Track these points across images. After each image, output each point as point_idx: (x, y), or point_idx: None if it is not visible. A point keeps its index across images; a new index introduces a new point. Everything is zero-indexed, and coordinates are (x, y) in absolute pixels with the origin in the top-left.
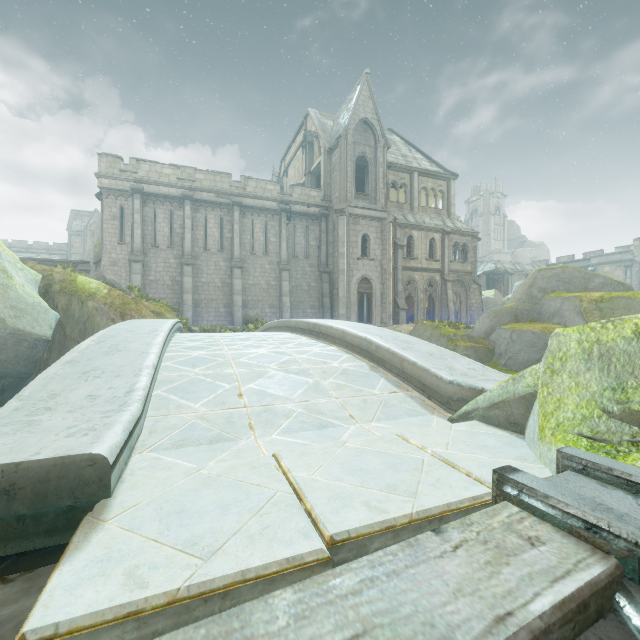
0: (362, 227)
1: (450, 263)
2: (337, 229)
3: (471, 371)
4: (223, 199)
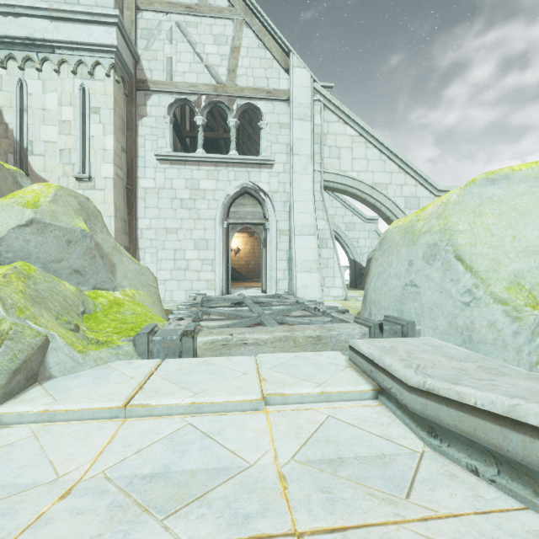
0: None
1: None
2: None
3: None
4: None
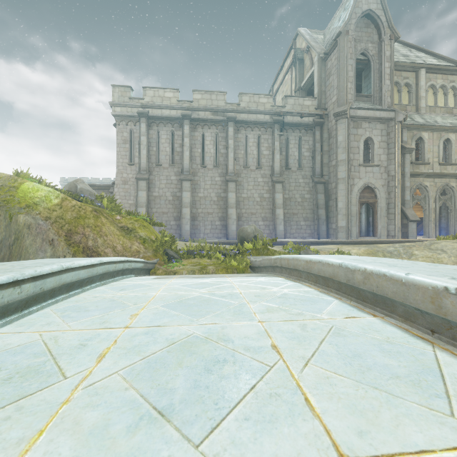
0: (364, 130)
1: None
2: (336, 135)
3: None
4: (218, 116)
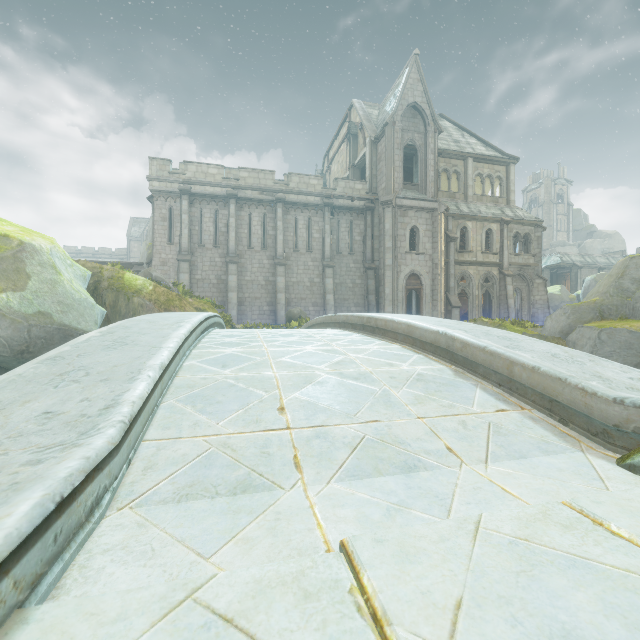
0: (410, 219)
1: (510, 256)
2: (383, 222)
3: (638, 383)
4: (266, 196)
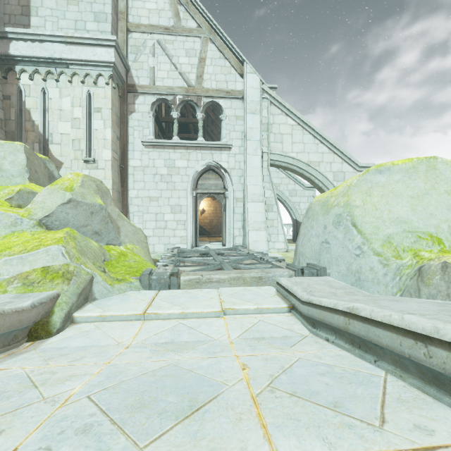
0: None
1: None
2: None
3: None
4: None
